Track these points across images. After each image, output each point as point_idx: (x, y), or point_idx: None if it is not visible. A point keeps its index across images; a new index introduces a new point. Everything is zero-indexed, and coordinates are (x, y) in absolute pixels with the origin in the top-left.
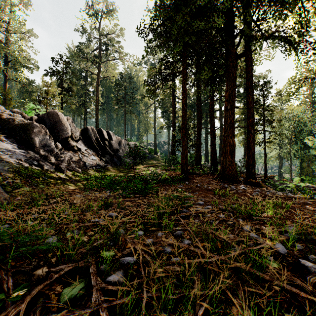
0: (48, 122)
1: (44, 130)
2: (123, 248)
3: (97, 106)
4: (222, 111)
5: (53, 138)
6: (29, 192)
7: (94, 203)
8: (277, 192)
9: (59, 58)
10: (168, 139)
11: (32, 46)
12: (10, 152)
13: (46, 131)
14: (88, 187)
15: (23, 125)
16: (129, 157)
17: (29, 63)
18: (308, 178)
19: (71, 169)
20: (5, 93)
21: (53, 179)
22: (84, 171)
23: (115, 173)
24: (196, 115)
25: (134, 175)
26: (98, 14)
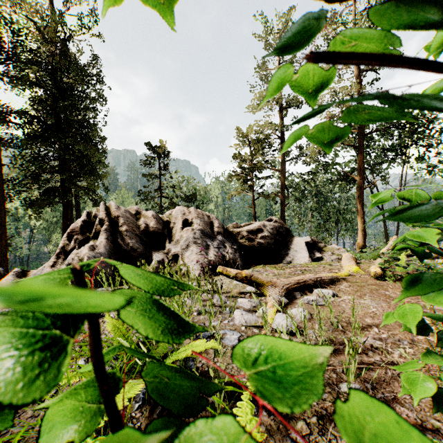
0: None
1: None
2: None
3: None
4: None
5: None
6: None
7: None
8: None
9: None
10: None
11: None
12: None
13: None
14: None
15: None
16: None
17: None
18: None
19: None
20: None
21: None
22: None
23: None
24: None
25: None
26: None
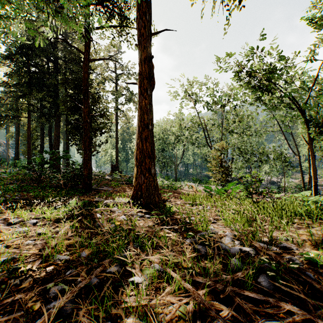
0: None
1: None
2: None
3: None
4: None
5: None
6: None
7: None
8: None
9: None
10: (8, 142)
11: None
12: None
13: None
14: None
15: None
16: None
17: None
18: None
19: None
20: None
21: None
22: None
23: None
24: None
25: None
26: None
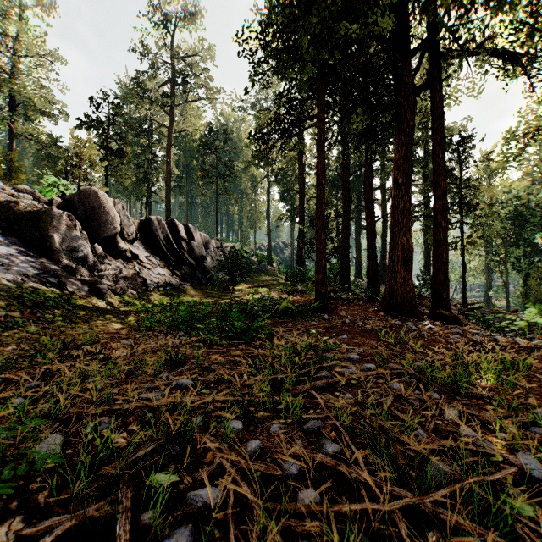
0: (80, 208)
1: (72, 222)
2: (198, 462)
3: (168, 181)
4: (387, 189)
5: (88, 236)
6: (36, 336)
7: (152, 356)
8: (492, 334)
9: (103, 98)
10: (292, 239)
11: (57, 79)
12: (7, 262)
13: (76, 224)
14: (145, 325)
15: (35, 213)
16: (222, 270)
17: (52, 109)
18: (539, 307)
19: (119, 292)
20: (9, 158)
21: (83, 310)
22: (142, 294)
23: (198, 298)
24: (340, 197)
25: (230, 302)
26: (170, 21)
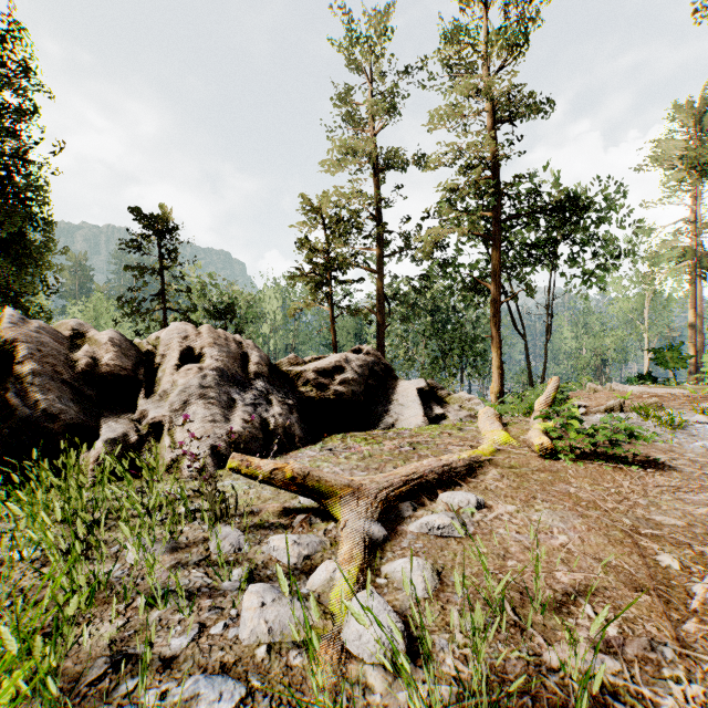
0: None
1: None
2: None
3: None
4: None
5: None
6: None
7: None
8: None
9: None
10: None
11: None
12: None
13: None
14: None
15: None
16: None
17: None
18: None
19: None
20: None
21: None
22: None
23: None
24: None
25: None
26: None
